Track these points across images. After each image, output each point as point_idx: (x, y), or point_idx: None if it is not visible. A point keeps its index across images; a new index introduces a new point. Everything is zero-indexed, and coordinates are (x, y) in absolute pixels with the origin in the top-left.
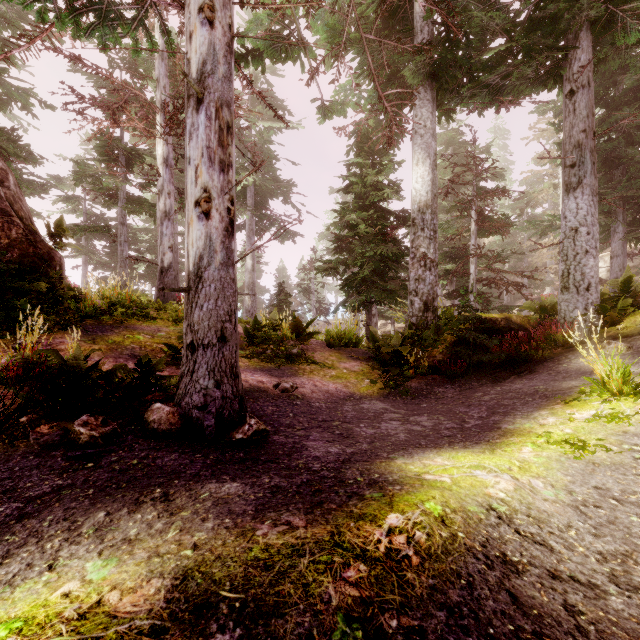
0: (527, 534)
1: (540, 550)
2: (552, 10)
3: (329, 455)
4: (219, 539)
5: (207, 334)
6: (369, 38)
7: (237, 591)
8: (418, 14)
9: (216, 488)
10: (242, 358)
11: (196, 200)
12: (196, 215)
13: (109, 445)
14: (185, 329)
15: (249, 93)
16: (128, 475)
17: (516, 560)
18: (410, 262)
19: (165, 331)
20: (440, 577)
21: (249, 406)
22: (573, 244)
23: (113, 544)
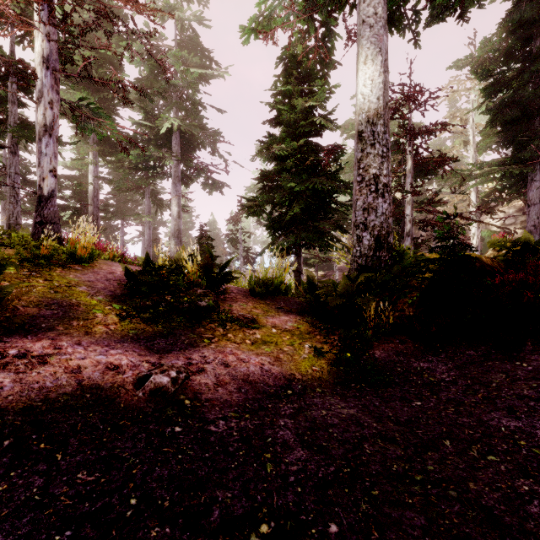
0: None
1: None
2: None
3: None
4: None
5: None
6: None
7: None
8: None
9: None
10: (110, 318)
11: None
12: None
13: None
14: None
15: (175, 39)
16: None
17: None
18: (356, 187)
19: None
20: None
21: (5, 484)
22: None
23: None
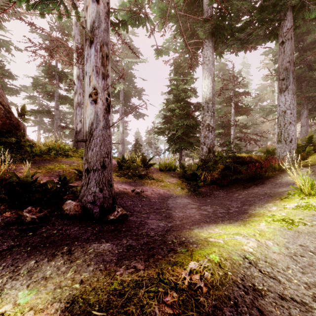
0: (265, 272)
1: (273, 282)
2: (272, 1)
3: (159, 227)
4: (95, 277)
5: (95, 164)
6: (180, 13)
7: (102, 311)
8: (205, 3)
9: (97, 246)
10: (116, 176)
11: (89, 94)
12: (89, 101)
13: (42, 223)
14: (84, 161)
15: (121, 44)
16: (50, 239)
17: (260, 288)
18: (201, 128)
19: (77, 163)
20: (219, 300)
21: (118, 201)
22: (283, 119)
23: (36, 280)
